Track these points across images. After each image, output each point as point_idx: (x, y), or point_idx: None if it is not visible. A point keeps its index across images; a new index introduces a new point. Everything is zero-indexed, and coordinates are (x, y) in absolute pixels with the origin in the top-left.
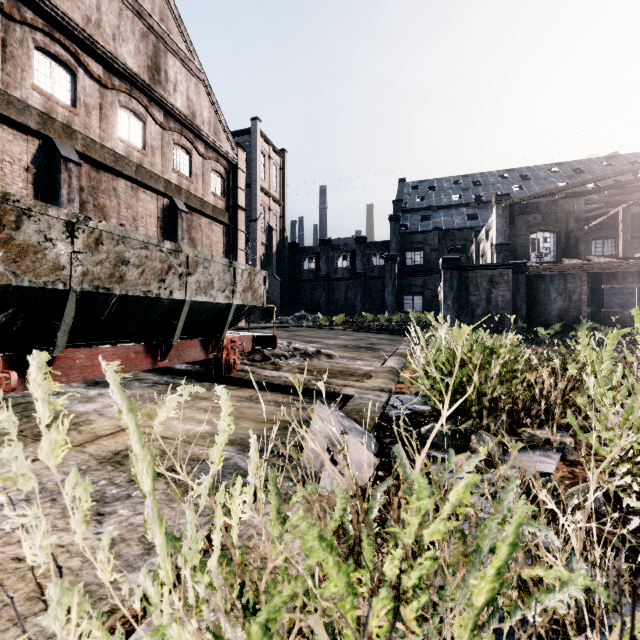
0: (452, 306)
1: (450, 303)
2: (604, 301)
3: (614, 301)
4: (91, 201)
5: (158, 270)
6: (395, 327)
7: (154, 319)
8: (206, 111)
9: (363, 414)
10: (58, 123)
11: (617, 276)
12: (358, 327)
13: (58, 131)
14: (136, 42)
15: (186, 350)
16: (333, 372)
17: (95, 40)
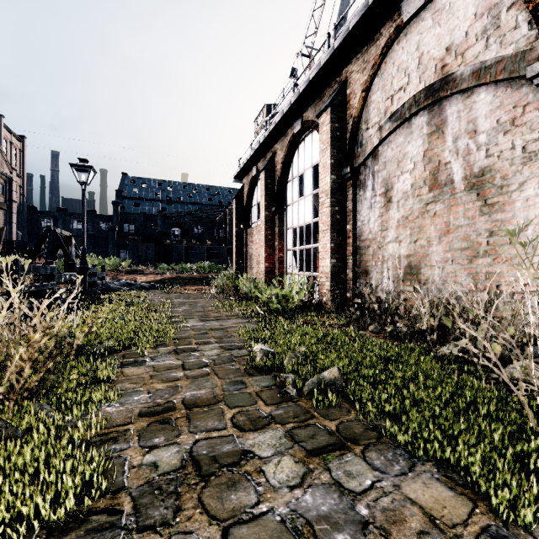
0: (132, 256)
1: (131, 255)
2: (190, 256)
3: (193, 256)
4: None
5: None
6: None
7: None
8: None
9: None
10: None
11: (193, 248)
12: None
13: None
14: None
15: None
16: None
17: None
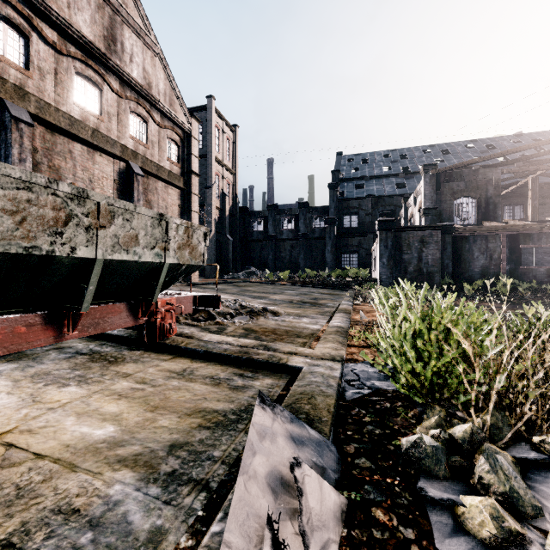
0: (387, 264)
1: (385, 261)
2: (521, 259)
3: (530, 259)
4: (45, 162)
5: (50, 219)
6: (335, 282)
7: (53, 282)
8: (162, 83)
9: (316, 402)
10: (9, 84)
11: (533, 237)
12: (302, 282)
13: (9, 92)
14: (92, 12)
15: (107, 317)
16: (279, 332)
17: (48, 6)
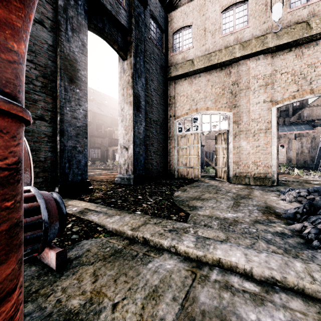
0: None
1: None
2: None
3: None
4: None
5: None
6: None
7: None
8: None
9: None
10: None
11: None
12: None
13: None
14: None
15: None
16: None
17: None
